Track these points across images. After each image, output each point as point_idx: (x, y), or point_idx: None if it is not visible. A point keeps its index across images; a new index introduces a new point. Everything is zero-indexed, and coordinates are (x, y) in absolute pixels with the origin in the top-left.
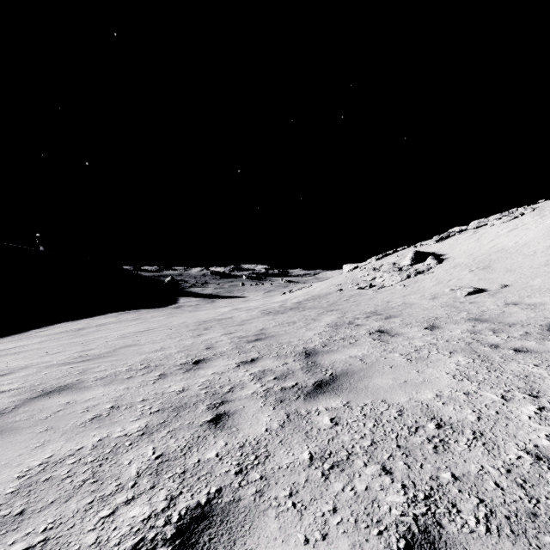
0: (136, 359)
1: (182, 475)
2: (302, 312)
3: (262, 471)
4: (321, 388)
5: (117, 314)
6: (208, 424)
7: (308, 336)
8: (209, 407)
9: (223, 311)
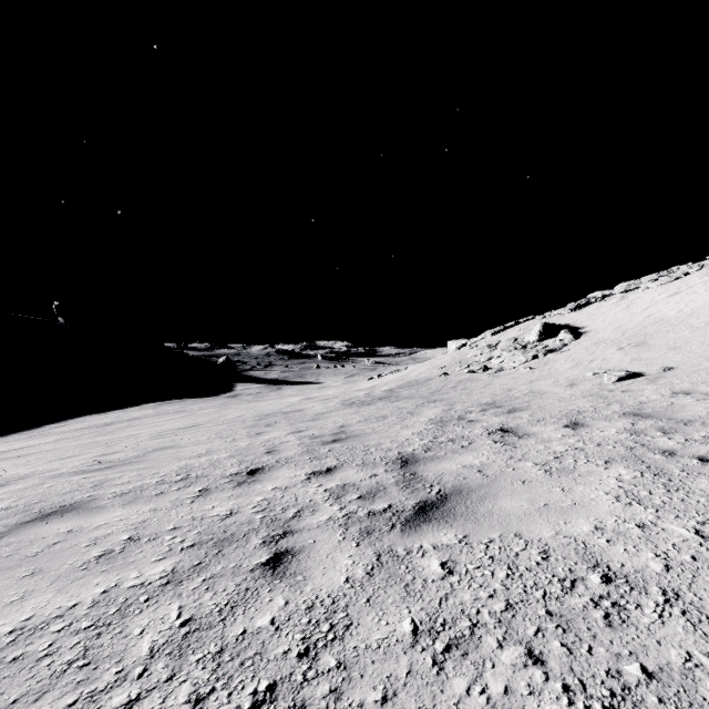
0: (171, 467)
1: (217, 657)
2: (396, 403)
3: (340, 652)
4: (426, 514)
5: (155, 404)
6: (262, 569)
7: (403, 436)
8: (265, 541)
9: (292, 401)
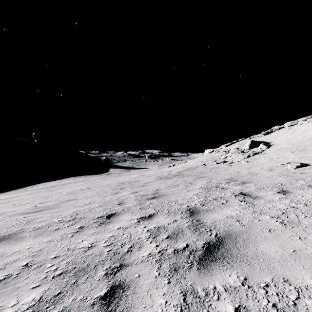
0: (69, 211)
1: None
2: (182, 178)
3: None
4: (211, 254)
5: (74, 177)
6: (99, 304)
7: (189, 196)
8: (107, 273)
9: (134, 177)
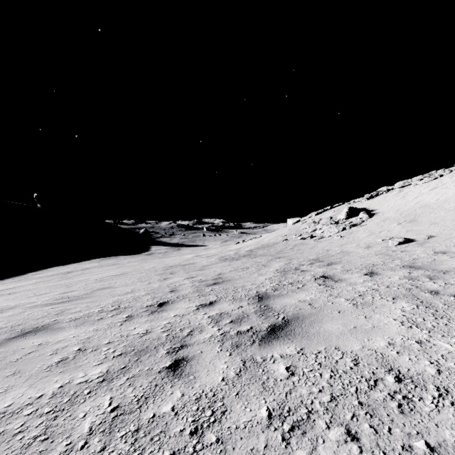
0: (108, 301)
1: (135, 434)
2: (254, 259)
3: (218, 431)
4: (275, 333)
5: (99, 259)
6: (166, 371)
7: (259, 280)
8: (168, 352)
9: (187, 258)
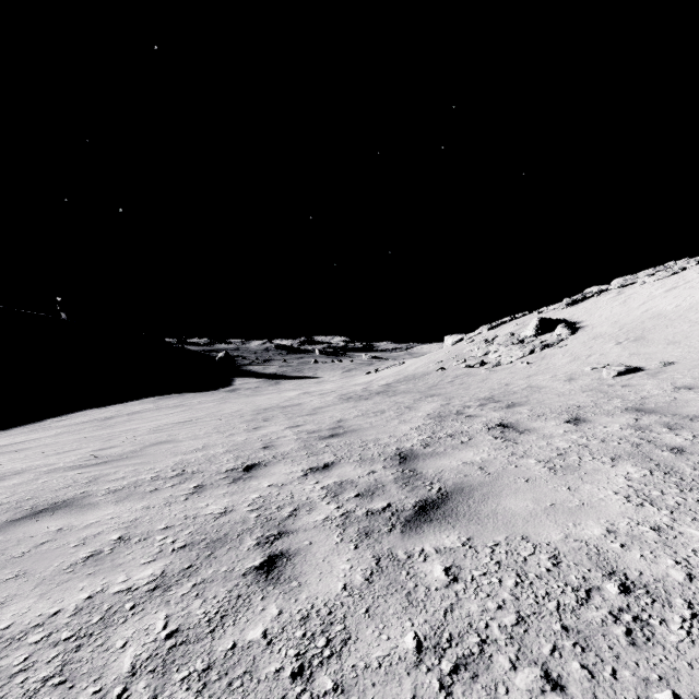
0: (167, 462)
1: (204, 676)
2: (393, 397)
3: (337, 672)
4: (426, 514)
5: (156, 398)
6: (255, 574)
7: (402, 431)
8: (259, 542)
9: (290, 396)
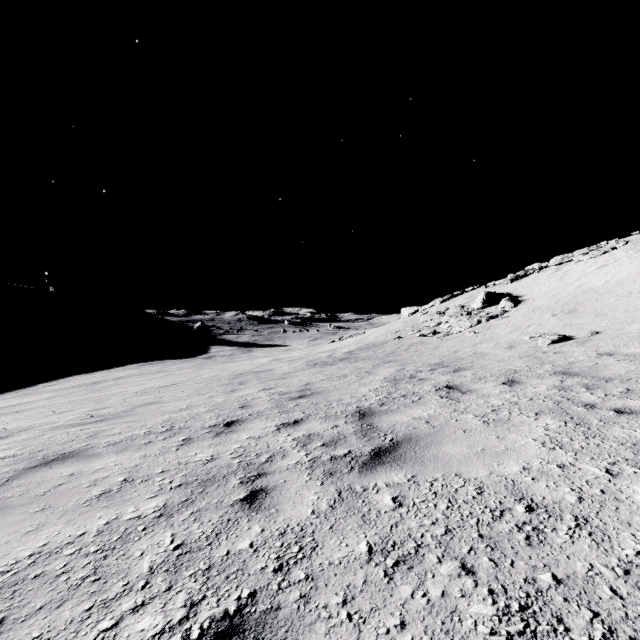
0: (157, 420)
1: (206, 572)
2: (355, 363)
3: (308, 568)
4: (380, 458)
5: (138, 365)
6: (241, 504)
7: (361, 392)
8: (242, 481)
9: (262, 362)
